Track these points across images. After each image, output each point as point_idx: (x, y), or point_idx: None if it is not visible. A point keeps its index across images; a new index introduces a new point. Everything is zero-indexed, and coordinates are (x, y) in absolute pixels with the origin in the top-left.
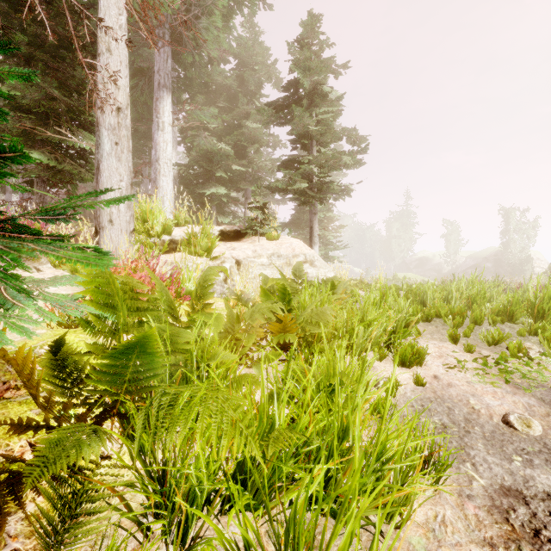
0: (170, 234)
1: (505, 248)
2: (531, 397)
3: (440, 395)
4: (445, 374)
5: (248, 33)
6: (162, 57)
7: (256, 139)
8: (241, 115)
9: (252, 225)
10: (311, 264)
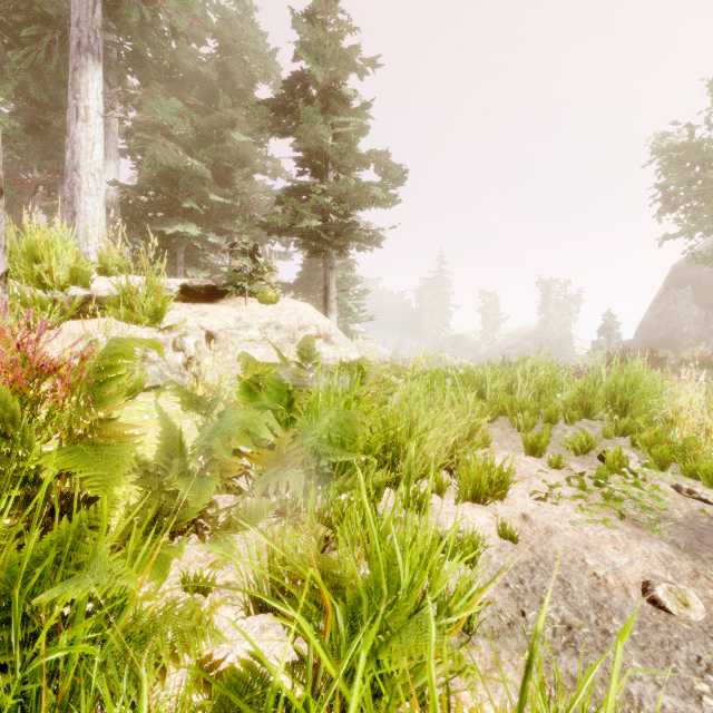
0: (88, 286)
1: (546, 325)
2: (660, 541)
3: (541, 554)
4: (537, 510)
5: (234, 5)
6: (84, 1)
7: (246, 161)
8: (224, 123)
9: (235, 278)
10: (326, 340)
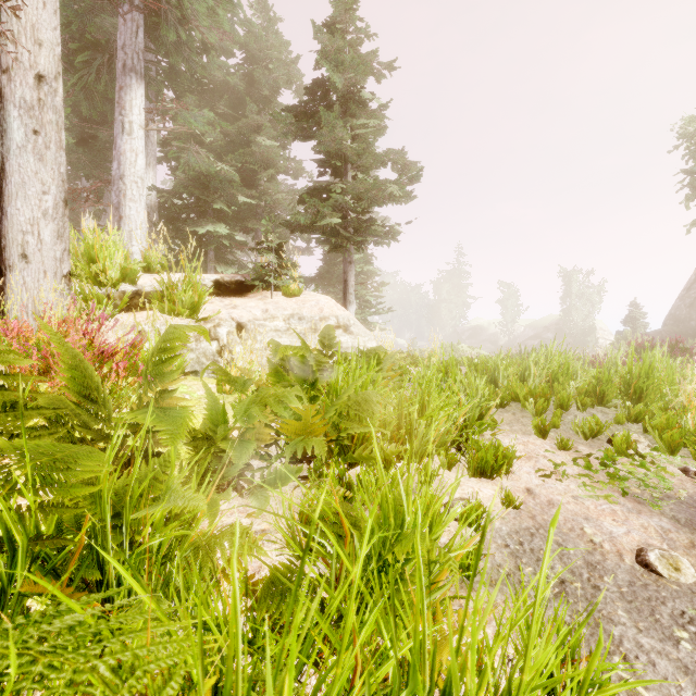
0: (135, 283)
1: (567, 316)
2: (661, 516)
3: (542, 522)
4: (541, 485)
5: (260, 18)
6: (129, 27)
7: (270, 163)
8: (250, 128)
9: (262, 273)
10: (345, 330)
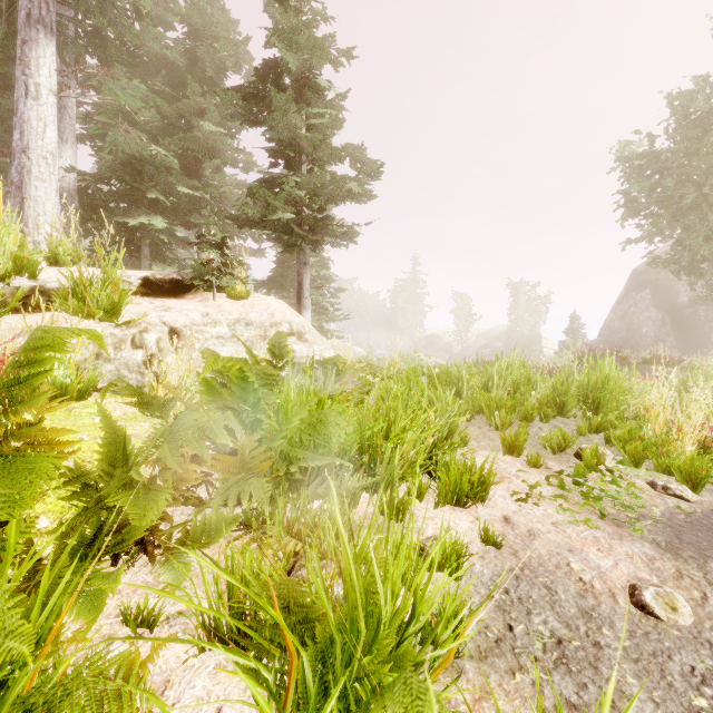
0: (35, 277)
1: (516, 326)
2: (642, 540)
3: (525, 560)
4: (518, 512)
5: None
6: None
7: (216, 152)
8: (192, 111)
9: (202, 271)
10: (299, 338)
